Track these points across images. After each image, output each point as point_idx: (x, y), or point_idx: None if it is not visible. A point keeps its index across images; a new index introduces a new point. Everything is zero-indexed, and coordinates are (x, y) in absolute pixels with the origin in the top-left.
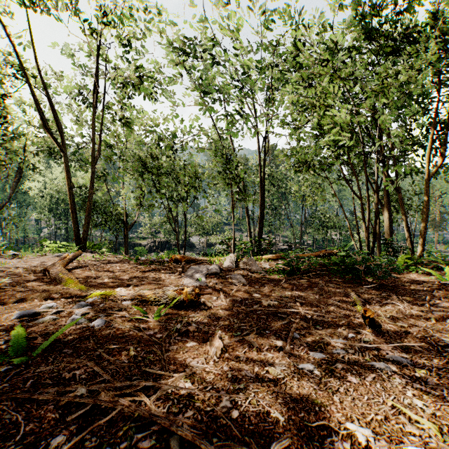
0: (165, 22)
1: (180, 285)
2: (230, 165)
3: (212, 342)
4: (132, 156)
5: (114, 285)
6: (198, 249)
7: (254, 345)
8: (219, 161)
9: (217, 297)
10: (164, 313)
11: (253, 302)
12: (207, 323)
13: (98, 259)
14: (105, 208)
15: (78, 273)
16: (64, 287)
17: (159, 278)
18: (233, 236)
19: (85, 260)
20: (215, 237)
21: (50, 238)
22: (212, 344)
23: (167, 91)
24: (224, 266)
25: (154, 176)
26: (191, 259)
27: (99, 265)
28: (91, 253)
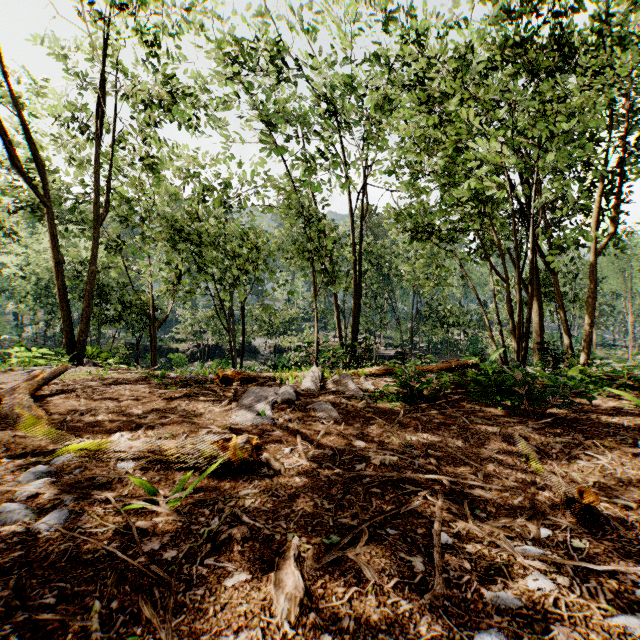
0: (212, 13)
1: (229, 424)
2: (311, 230)
3: (281, 573)
4: (162, 217)
5: (113, 427)
6: (263, 356)
7: (368, 576)
8: (295, 222)
9: (292, 448)
10: (191, 491)
11: (354, 457)
12: (272, 512)
13: (95, 379)
14: (120, 295)
15: (56, 404)
16: (19, 432)
17: (194, 412)
18: (316, 338)
19: (76, 379)
20: (289, 339)
21: (37, 340)
22: (280, 583)
23: (215, 118)
24: (302, 387)
25: (194, 246)
26: (250, 377)
27: (98, 388)
28: (94, 365)
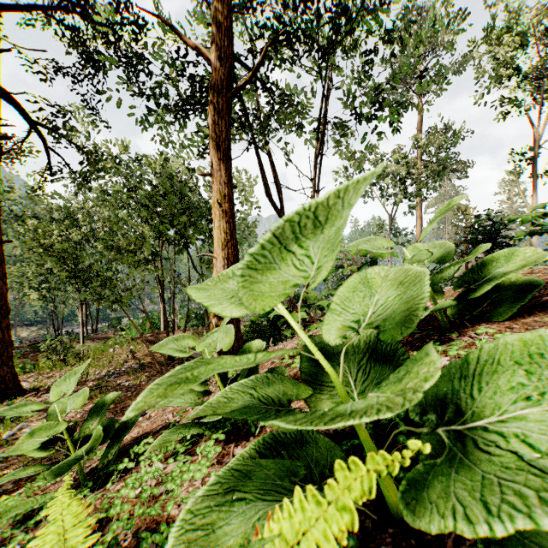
0: None
1: None
2: None
3: None
4: None
5: None
6: None
7: None
8: None
9: None
10: None
11: None
12: None
13: None
14: None
15: None
16: None
17: None
18: None
19: None
20: None
21: None
22: None
23: None
24: None
25: None
26: None
27: None
28: None
